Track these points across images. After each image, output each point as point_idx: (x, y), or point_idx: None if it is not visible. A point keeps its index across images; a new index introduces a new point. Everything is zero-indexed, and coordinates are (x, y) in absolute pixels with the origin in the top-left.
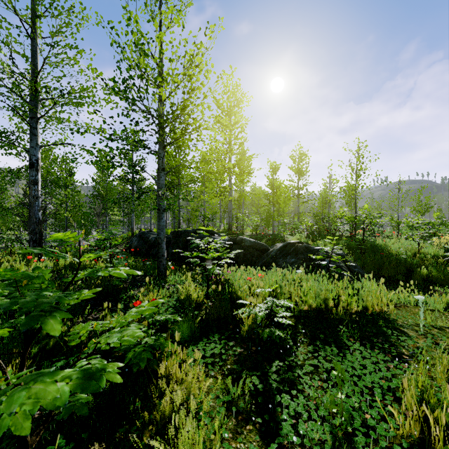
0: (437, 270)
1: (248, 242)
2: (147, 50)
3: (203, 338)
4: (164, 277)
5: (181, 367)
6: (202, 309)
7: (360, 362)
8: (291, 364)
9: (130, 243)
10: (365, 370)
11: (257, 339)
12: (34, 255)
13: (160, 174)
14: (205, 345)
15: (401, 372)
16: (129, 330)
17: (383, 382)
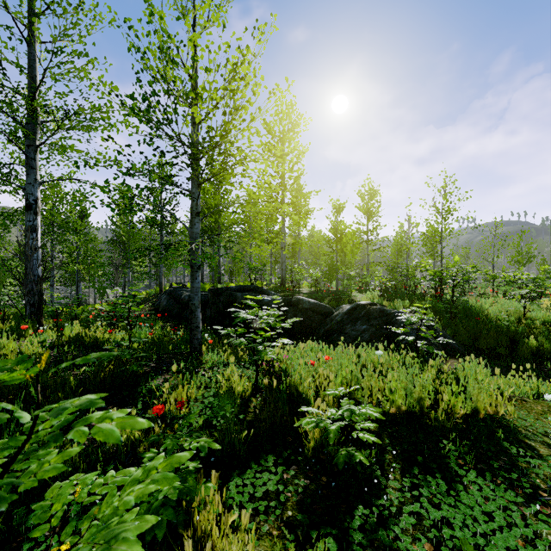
0: (550, 341)
1: (307, 303)
2: (176, 56)
3: (251, 463)
4: (199, 355)
5: (220, 519)
6: (249, 408)
7: (483, 507)
8: (382, 513)
9: (157, 301)
10: (492, 523)
11: (327, 461)
12: (32, 323)
13: (193, 220)
14: (254, 473)
15: (547, 528)
16: (122, 543)
17: (524, 550)
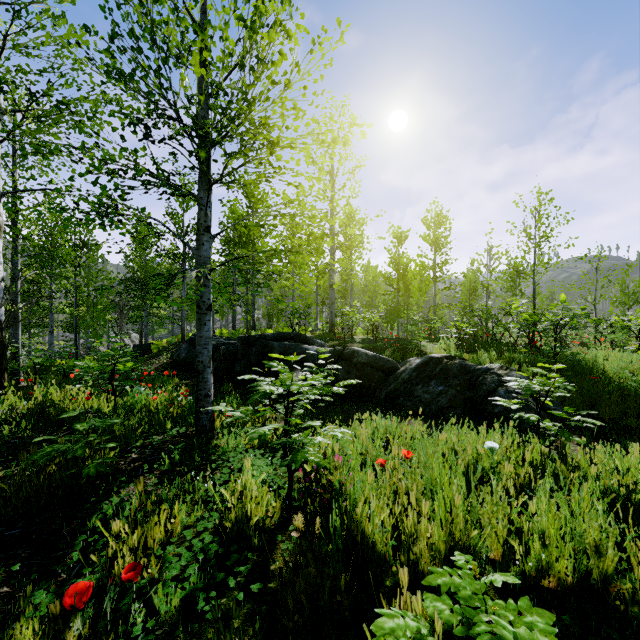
0: None
1: (364, 357)
2: None
3: None
4: (209, 437)
5: None
6: (274, 555)
7: None
8: None
9: (177, 352)
10: None
11: None
12: None
13: (201, 238)
14: None
15: None
16: None
17: None
